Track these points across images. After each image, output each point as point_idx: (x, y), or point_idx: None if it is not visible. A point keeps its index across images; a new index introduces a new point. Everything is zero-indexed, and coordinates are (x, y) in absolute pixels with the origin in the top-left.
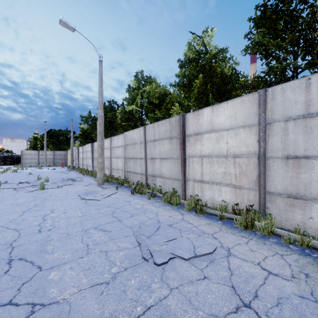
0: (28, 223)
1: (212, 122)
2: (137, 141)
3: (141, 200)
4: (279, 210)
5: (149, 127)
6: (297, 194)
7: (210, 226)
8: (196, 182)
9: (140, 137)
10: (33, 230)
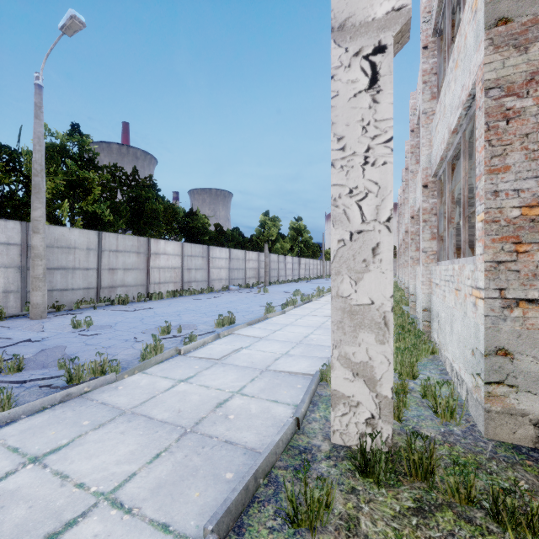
0: (210, 306)
1: (165, 249)
2: (80, 246)
3: (150, 302)
4: (186, 288)
5: (110, 235)
6: (190, 281)
7: (190, 297)
8: (156, 284)
9: (89, 243)
10: (215, 304)
